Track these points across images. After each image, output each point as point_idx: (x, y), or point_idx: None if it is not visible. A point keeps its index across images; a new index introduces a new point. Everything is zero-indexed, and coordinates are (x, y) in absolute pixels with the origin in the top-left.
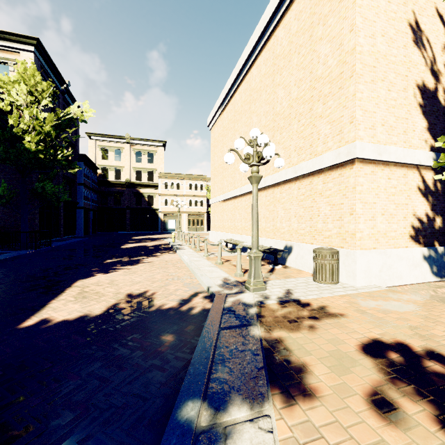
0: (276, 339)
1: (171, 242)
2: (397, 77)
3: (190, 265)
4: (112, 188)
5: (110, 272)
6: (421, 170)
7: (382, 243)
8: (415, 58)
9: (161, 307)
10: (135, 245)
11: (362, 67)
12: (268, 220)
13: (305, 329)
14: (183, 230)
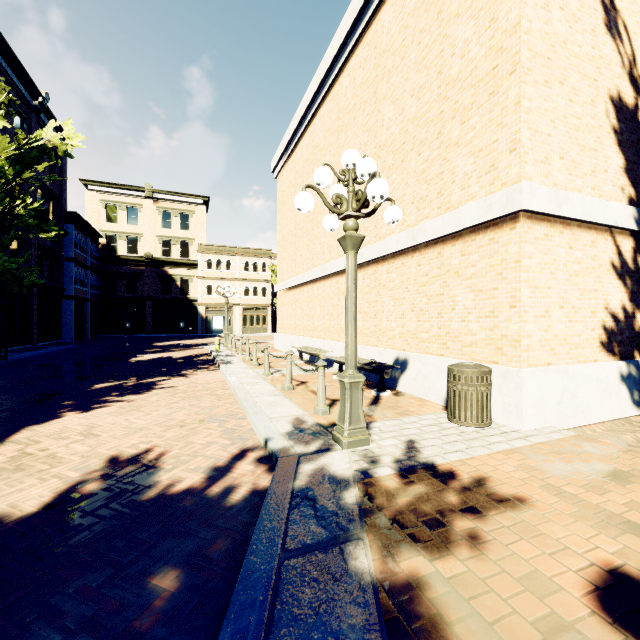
0: (408, 582)
1: (213, 351)
2: (582, 80)
3: (238, 394)
4: (123, 267)
5: (94, 409)
6: (615, 235)
7: (561, 355)
8: (608, 52)
9: (169, 489)
10: (155, 356)
11: (531, 56)
12: (368, 317)
13: (463, 546)
14: (236, 332)
